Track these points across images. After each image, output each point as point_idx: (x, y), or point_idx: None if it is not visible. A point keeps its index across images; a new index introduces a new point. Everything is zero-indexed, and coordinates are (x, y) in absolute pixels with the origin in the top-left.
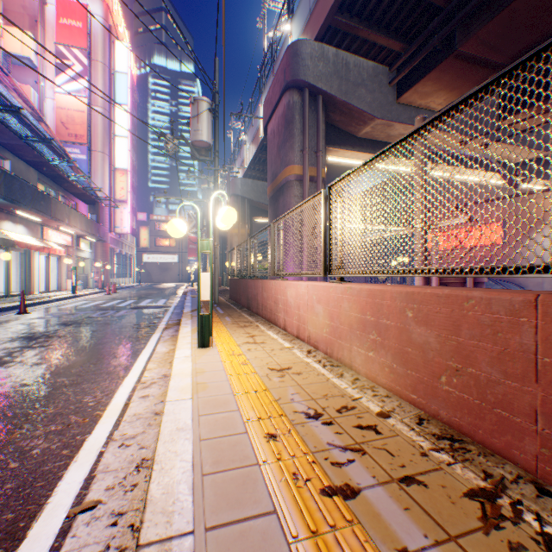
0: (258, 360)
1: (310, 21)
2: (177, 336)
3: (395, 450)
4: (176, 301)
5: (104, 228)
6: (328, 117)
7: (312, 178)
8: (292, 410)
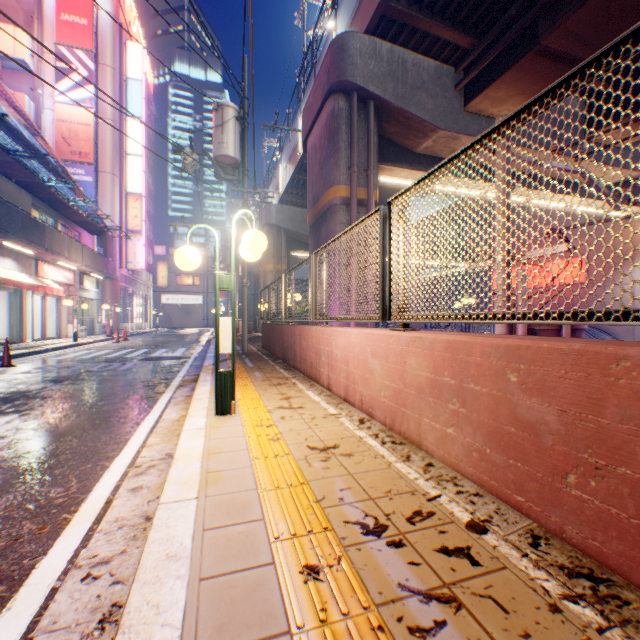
0: (294, 433)
1: (359, 11)
2: (192, 397)
3: (507, 600)
4: (197, 350)
5: (114, 263)
6: (380, 128)
7: (362, 202)
8: (342, 518)
